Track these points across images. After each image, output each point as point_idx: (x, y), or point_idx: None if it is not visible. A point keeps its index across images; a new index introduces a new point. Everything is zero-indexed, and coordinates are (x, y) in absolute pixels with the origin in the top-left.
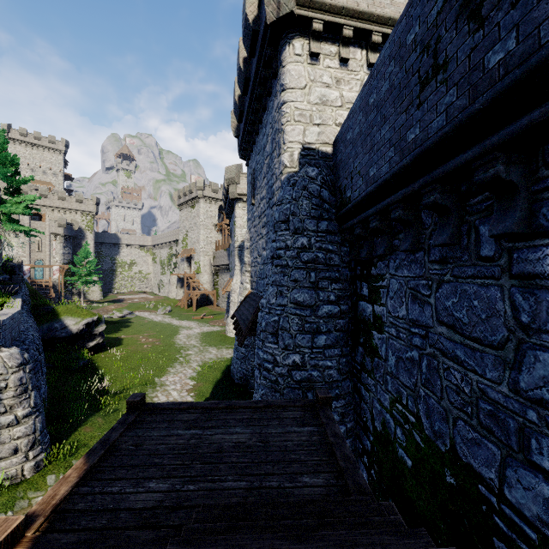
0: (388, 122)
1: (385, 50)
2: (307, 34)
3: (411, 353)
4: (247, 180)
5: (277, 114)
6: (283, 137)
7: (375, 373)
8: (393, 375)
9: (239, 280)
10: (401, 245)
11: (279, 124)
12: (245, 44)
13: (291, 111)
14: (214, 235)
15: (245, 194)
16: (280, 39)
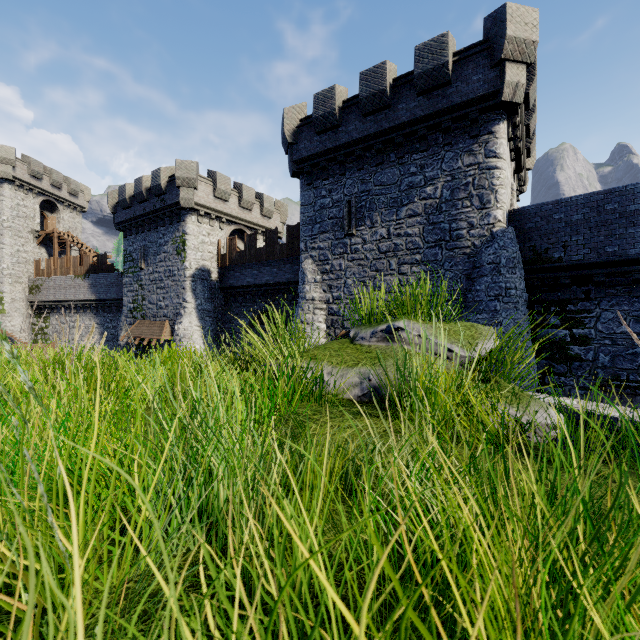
0: (639, 227)
1: (635, 187)
2: (507, 121)
3: (633, 350)
4: (303, 200)
5: (476, 171)
6: (496, 196)
7: (574, 372)
8: (606, 367)
9: (195, 322)
10: (633, 293)
11: (483, 182)
12: (422, 81)
13: (503, 178)
14: (32, 249)
15: (204, 205)
16: (490, 112)
